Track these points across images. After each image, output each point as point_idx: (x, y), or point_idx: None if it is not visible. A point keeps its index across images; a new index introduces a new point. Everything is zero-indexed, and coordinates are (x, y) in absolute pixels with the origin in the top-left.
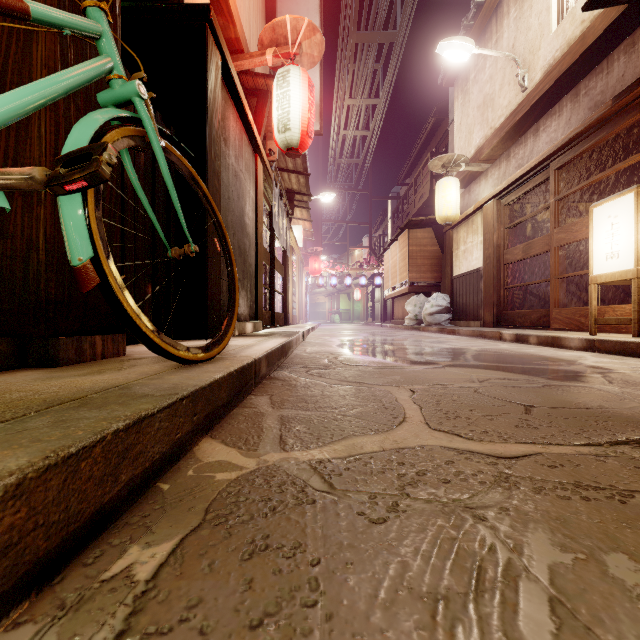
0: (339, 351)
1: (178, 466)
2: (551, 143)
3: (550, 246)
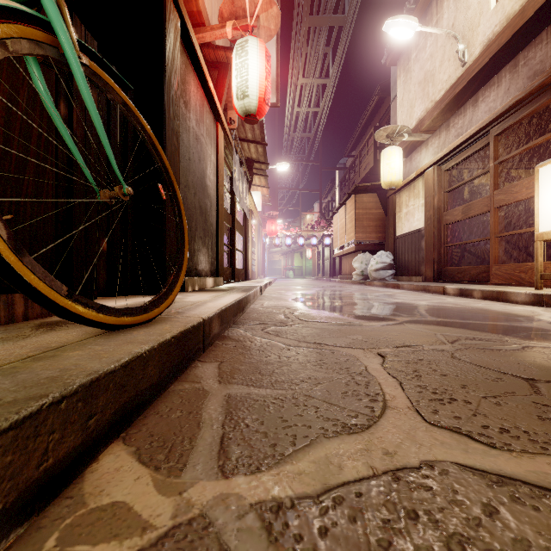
0: (295, 305)
1: (39, 521)
2: (490, 112)
3: (490, 207)
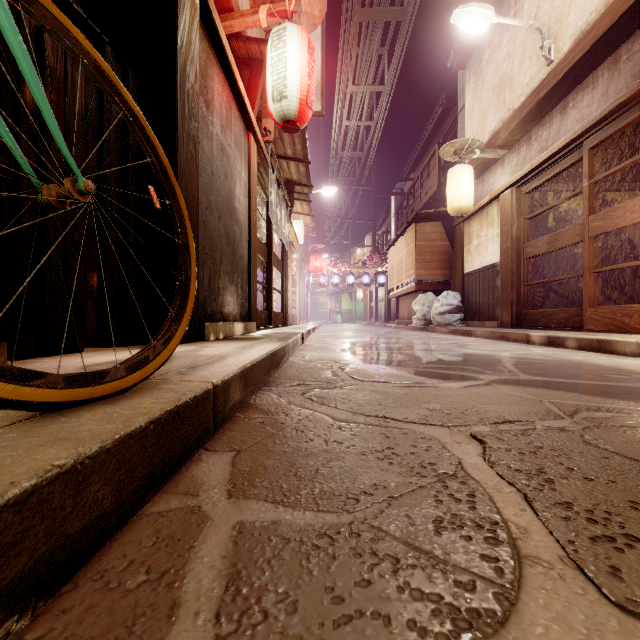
0: (345, 358)
1: None
2: (583, 120)
3: (583, 236)
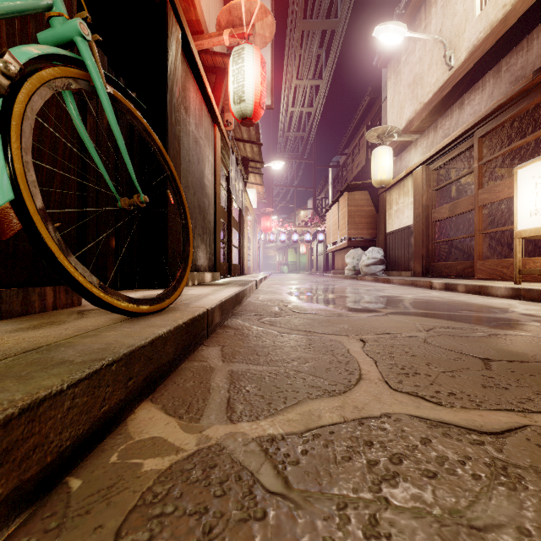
0: (288, 299)
1: (102, 447)
2: (475, 114)
3: (474, 205)
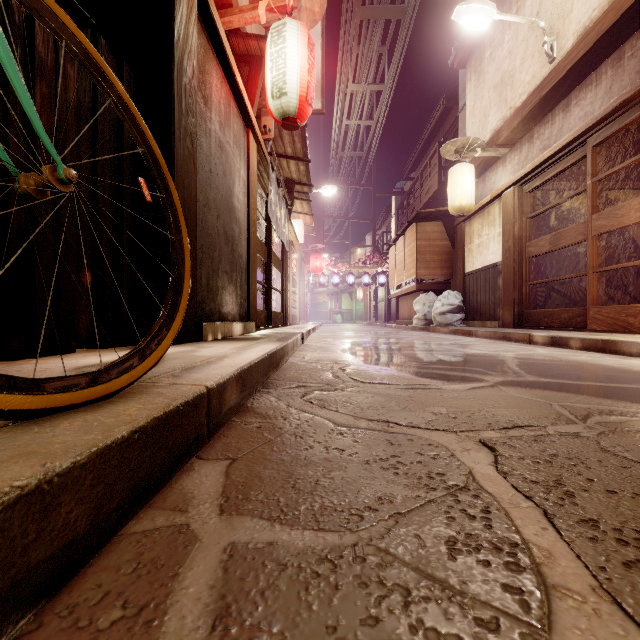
0: (345, 358)
1: None
2: (586, 118)
3: (586, 235)
